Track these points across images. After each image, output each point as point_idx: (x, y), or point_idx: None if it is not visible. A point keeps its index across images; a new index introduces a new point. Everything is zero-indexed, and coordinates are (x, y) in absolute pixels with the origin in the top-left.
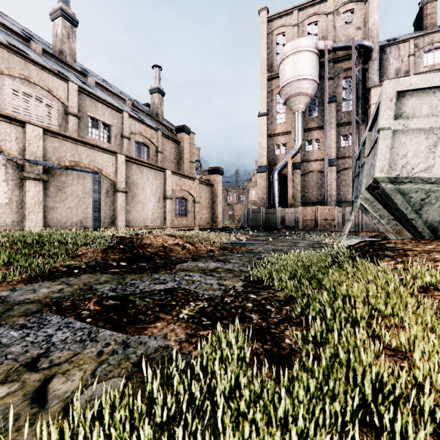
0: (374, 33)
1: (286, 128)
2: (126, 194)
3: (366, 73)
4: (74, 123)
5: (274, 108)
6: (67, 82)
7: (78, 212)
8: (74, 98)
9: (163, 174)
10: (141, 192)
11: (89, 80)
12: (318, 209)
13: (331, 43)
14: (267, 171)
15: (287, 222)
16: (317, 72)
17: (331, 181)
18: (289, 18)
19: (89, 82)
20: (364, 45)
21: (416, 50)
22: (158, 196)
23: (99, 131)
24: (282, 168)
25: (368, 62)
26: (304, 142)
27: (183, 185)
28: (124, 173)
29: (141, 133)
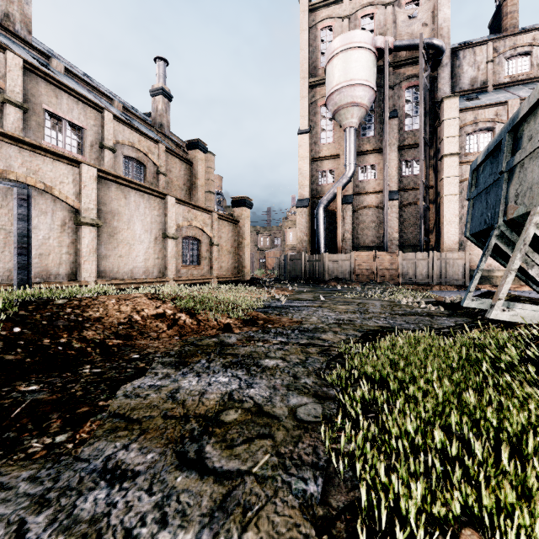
0: (444, 31)
1: (334, 151)
2: (100, 229)
3: (434, 83)
4: (17, 117)
5: (319, 124)
6: (4, 51)
7: (3, 255)
8: (17, 79)
9: (162, 202)
10: (125, 227)
11: (53, 63)
12: (377, 255)
13: (392, 40)
14: (310, 206)
15: (337, 272)
16: (375, 77)
17: (392, 219)
18: (337, 8)
19: (54, 67)
20: (434, 44)
21: (496, 55)
22: (154, 235)
23: (63, 135)
24: (329, 201)
25: (437, 69)
26: (356, 169)
27: (195, 220)
28: (94, 196)
29: (134, 144)
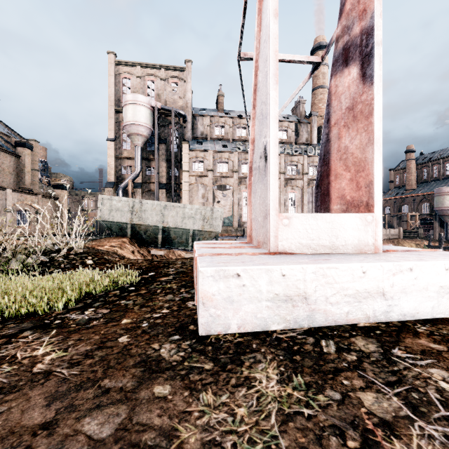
0: (189, 105)
1: (131, 155)
2: None
3: (185, 129)
4: None
5: (121, 136)
6: None
7: None
8: None
9: (4, 192)
10: None
11: None
12: None
13: (160, 104)
14: (115, 187)
15: None
16: (151, 121)
17: (162, 199)
18: (133, 69)
19: None
20: (180, 113)
21: (211, 124)
22: None
23: None
24: (125, 186)
25: (186, 123)
26: (145, 168)
27: (26, 200)
28: None
29: None
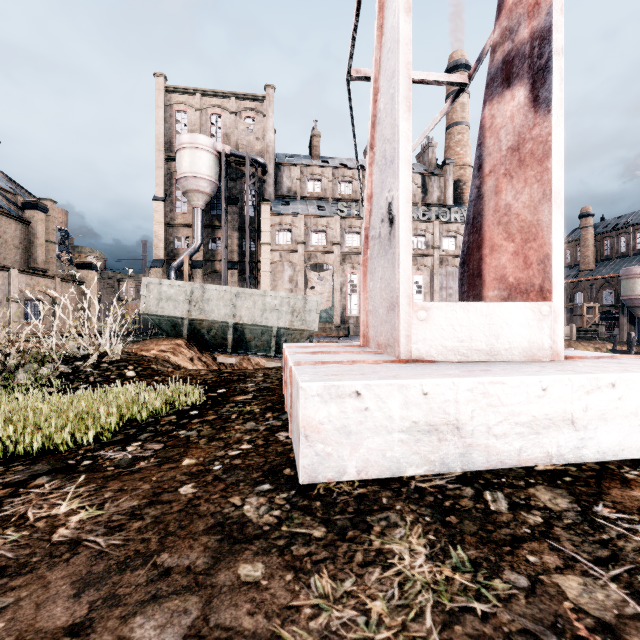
0: (270, 149)
1: (188, 221)
2: None
3: (264, 184)
4: None
5: (174, 194)
6: None
7: None
8: None
9: (7, 273)
10: None
11: None
12: None
13: (230, 149)
14: (166, 266)
15: None
16: (217, 173)
17: (233, 284)
18: (191, 99)
19: None
20: (258, 161)
21: (302, 176)
22: None
23: None
24: (180, 266)
25: (266, 175)
26: (208, 239)
27: (38, 285)
28: None
29: None
